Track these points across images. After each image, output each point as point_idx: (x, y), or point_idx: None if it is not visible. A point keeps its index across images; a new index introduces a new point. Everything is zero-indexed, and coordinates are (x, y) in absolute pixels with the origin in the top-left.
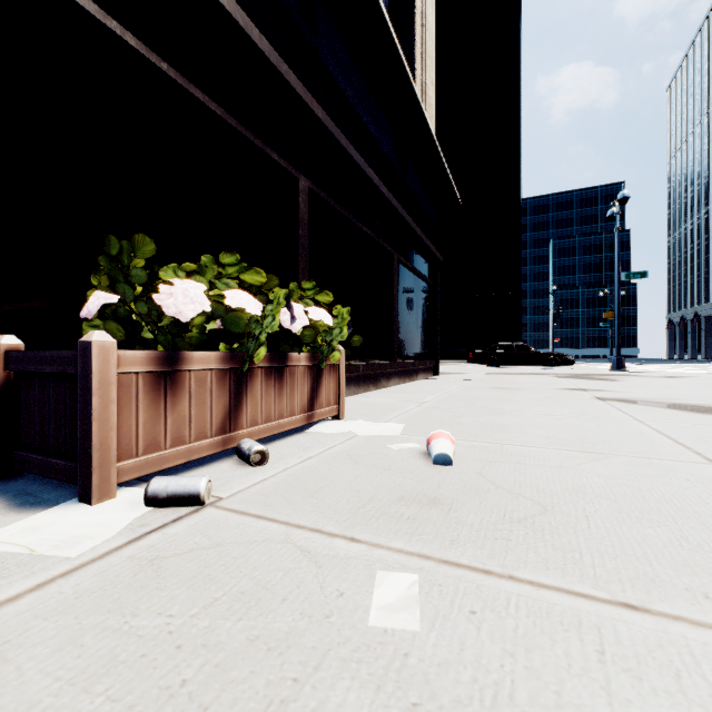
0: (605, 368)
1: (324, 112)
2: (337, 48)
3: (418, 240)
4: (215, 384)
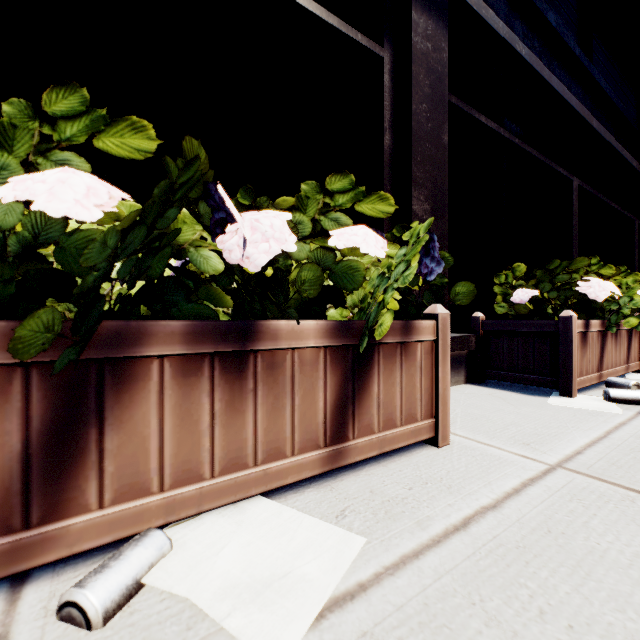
0: None
1: (596, 121)
2: (599, 58)
3: None
4: (595, 340)
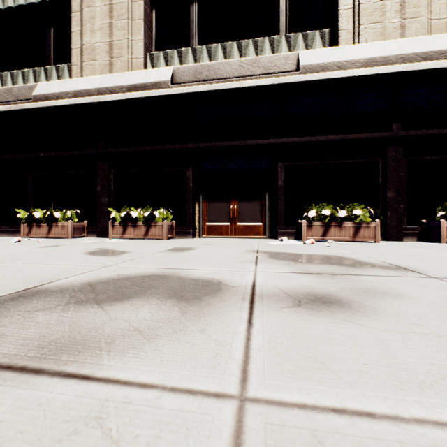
0: None
1: None
2: None
3: None
4: None
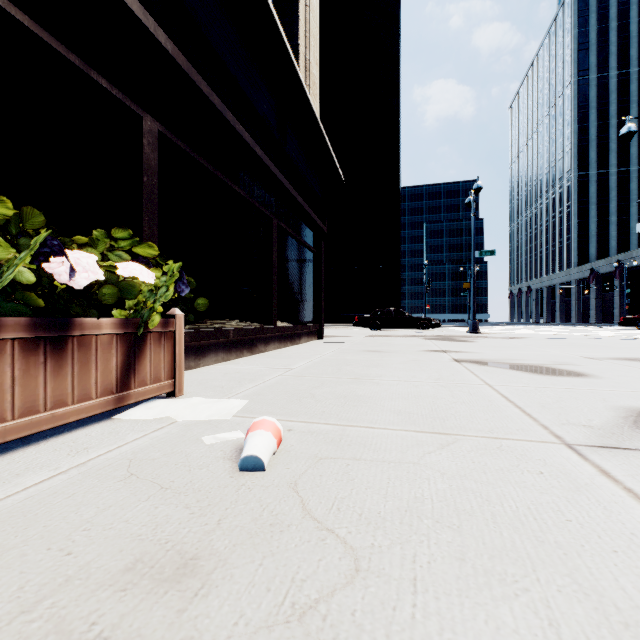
0: (464, 330)
1: (175, 47)
2: None
3: (301, 209)
4: None
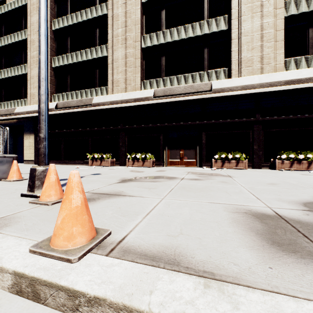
0: None
1: None
2: None
3: None
4: (288, 163)
